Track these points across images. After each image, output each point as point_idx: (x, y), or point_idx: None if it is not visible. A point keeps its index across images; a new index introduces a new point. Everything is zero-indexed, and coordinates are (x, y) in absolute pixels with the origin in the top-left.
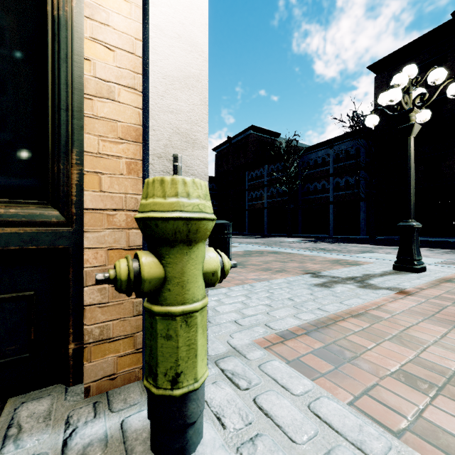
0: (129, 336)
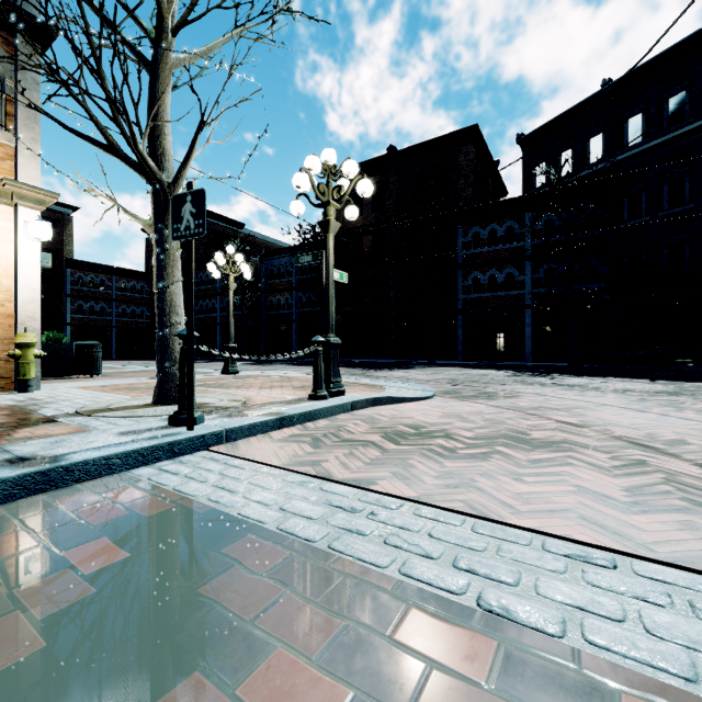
0: (10, 377)
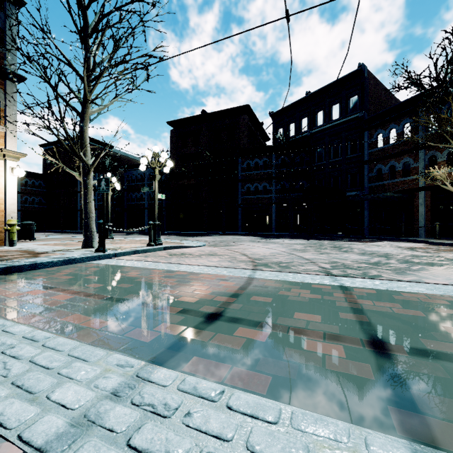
0: (2, 240)
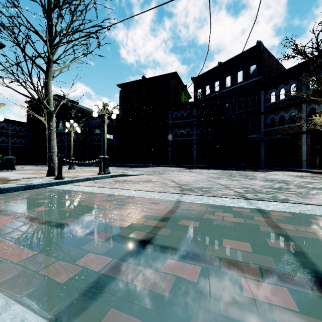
0: None
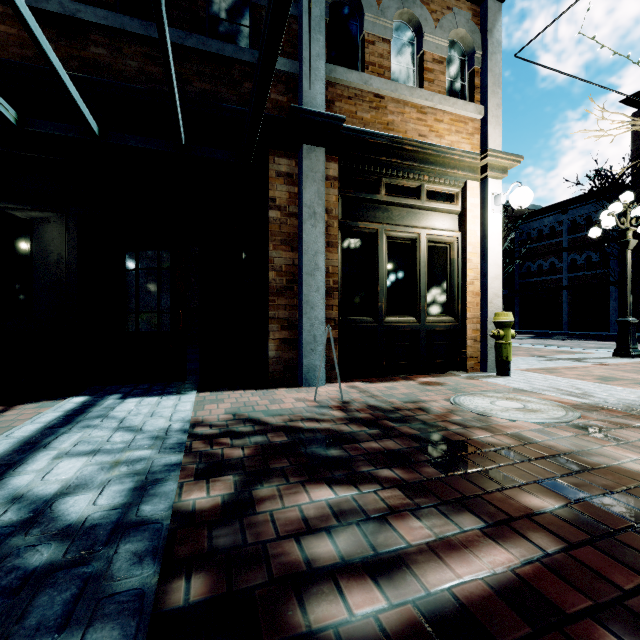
0: (476, 357)
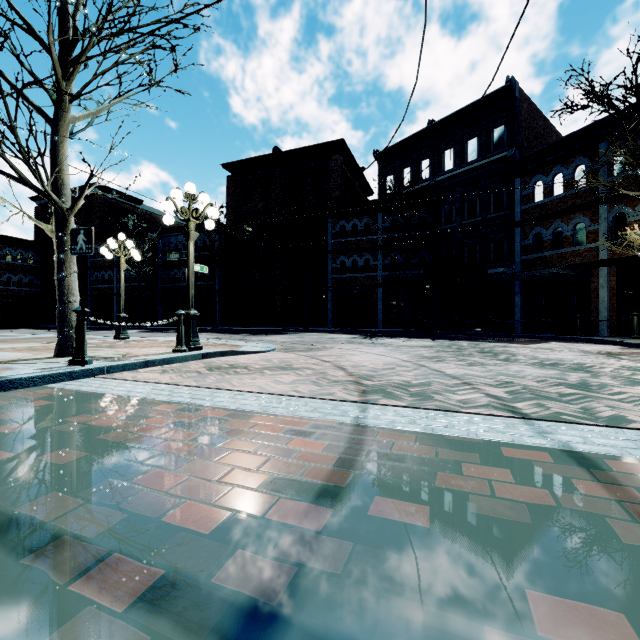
0: None
